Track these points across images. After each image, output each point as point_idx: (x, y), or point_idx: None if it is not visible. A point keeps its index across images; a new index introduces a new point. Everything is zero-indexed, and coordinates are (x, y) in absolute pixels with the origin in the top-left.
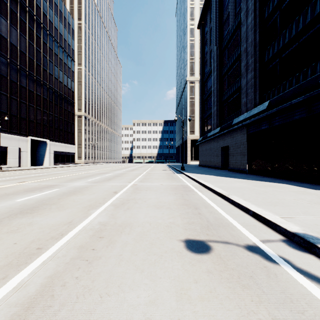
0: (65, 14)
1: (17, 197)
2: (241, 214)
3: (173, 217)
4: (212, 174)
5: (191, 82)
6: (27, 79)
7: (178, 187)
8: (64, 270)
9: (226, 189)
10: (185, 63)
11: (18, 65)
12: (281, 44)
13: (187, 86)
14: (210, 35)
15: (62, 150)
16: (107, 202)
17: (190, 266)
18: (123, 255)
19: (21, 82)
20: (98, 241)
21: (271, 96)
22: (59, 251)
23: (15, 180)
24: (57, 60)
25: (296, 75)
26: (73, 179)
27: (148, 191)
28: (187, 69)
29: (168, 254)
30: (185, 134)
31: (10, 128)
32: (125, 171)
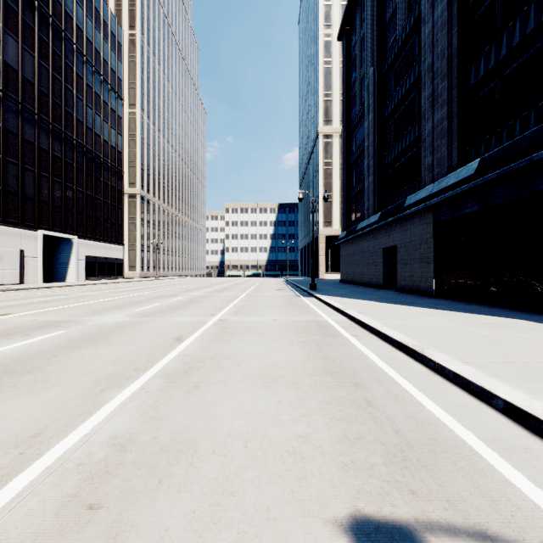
0: (106, 17)
1: None
2: (471, 404)
3: (305, 417)
4: (370, 299)
5: (327, 136)
6: (36, 129)
7: (309, 327)
8: None
9: (410, 332)
10: (315, 102)
11: (19, 103)
12: (504, 50)
13: (320, 142)
14: (361, 50)
15: (101, 255)
16: (153, 367)
17: None
18: None
19: (24, 133)
20: (75, 530)
21: (482, 150)
22: None
23: None
24: (91, 97)
25: (538, 106)
26: (106, 308)
27: (248, 337)
28: (319, 113)
29: None
30: (316, 227)
31: (4, 214)
32: (209, 292)
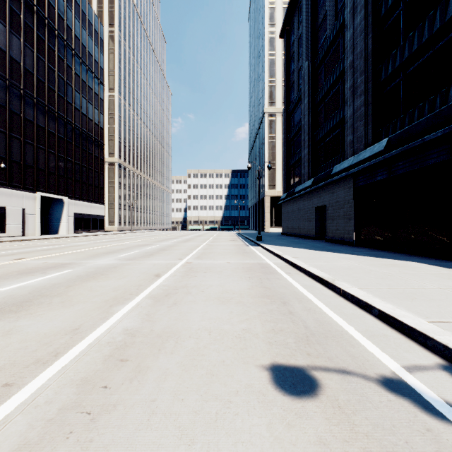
0: (91, 17)
1: (3, 284)
2: (358, 313)
3: (247, 320)
4: (303, 247)
5: (271, 115)
6: (34, 110)
7: (254, 267)
8: (40, 439)
9: (328, 270)
10: (262, 87)
11: (21, 90)
12: (406, 54)
13: (265, 120)
14: (299, 46)
15: (86, 212)
16: (142, 292)
17: (284, 427)
18: (158, 401)
19: (26, 113)
20: (116, 369)
21: (390, 131)
22: (42, 391)
23: (11, 255)
24: (78, 83)
25: (430, 98)
26: (97, 254)
27: (208, 274)
28: (265, 96)
29: (242, 398)
30: (262, 189)
31: (9, 180)
32: (176, 242)
